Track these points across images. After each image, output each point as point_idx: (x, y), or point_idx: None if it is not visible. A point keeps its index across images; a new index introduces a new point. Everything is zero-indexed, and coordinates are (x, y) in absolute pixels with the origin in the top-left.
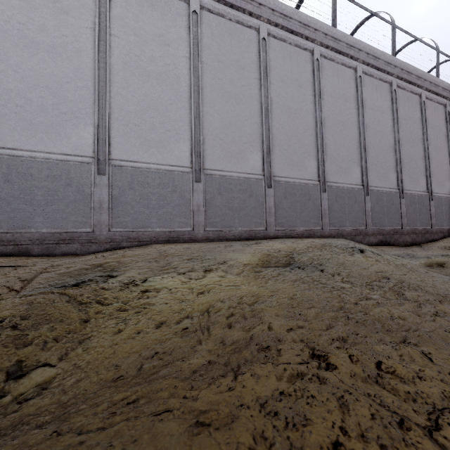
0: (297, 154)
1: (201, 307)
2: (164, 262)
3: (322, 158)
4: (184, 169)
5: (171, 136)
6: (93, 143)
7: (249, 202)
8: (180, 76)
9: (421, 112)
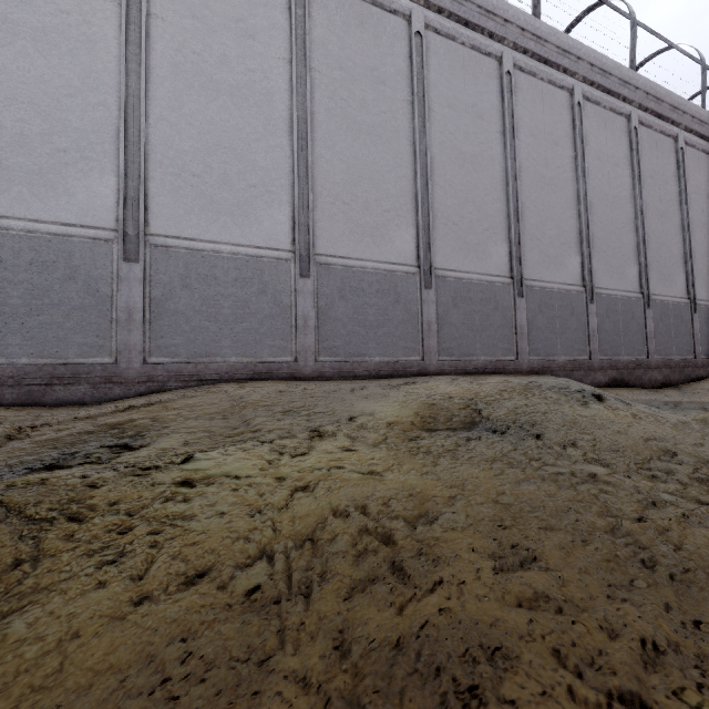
0: (475, 231)
1: (297, 527)
2: (238, 419)
3: (517, 239)
4: (280, 253)
5: (258, 195)
6: (117, 204)
7: (394, 312)
8: (273, 91)
9: (677, 165)
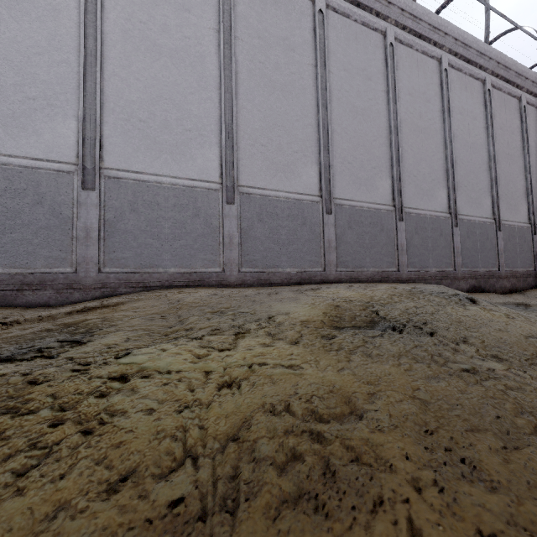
0: (365, 169)
1: (223, 425)
2: (174, 319)
3: (398, 176)
4: (211, 184)
5: (193, 138)
6: (77, 143)
7: (302, 232)
8: (205, 55)
9: (521, 120)
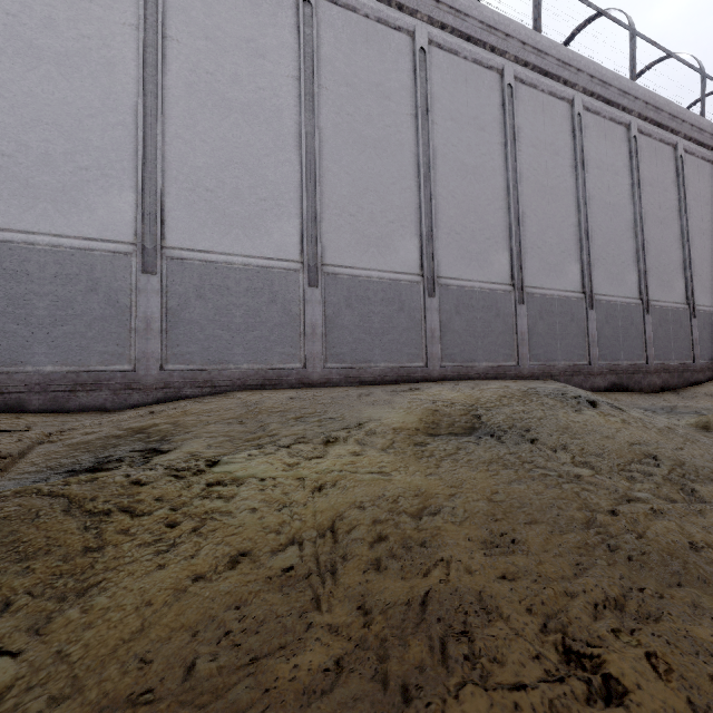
0: (477, 240)
1: (319, 519)
2: (255, 424)
3: (518, 248)
4: (290, 264)
5: (268, 208)
6: (135, 219)
7: (399, 320)
8: (283, 108)
9: (677, 173)
